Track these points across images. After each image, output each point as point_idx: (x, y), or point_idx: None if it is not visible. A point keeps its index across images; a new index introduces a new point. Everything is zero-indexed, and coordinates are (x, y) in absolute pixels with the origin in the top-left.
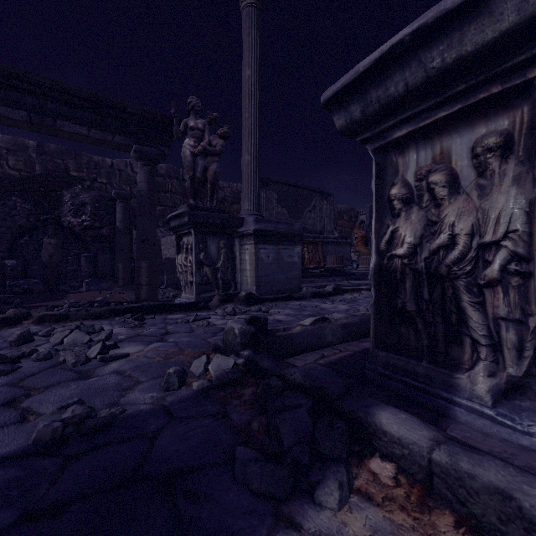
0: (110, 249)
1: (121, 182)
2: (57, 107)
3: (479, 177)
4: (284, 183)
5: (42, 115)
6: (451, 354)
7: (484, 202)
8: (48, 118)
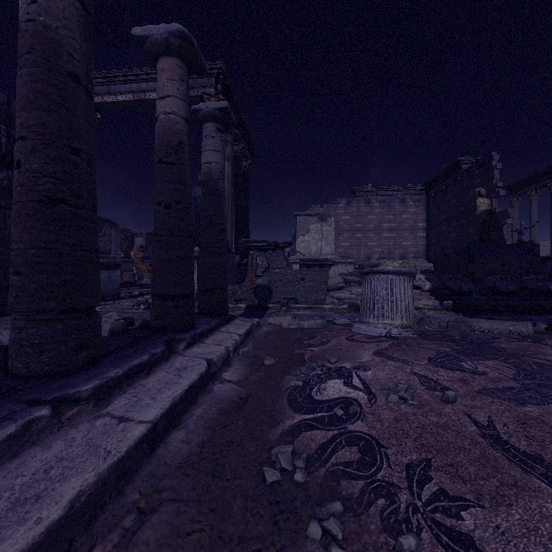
0: None
1: None
2: None
3: None
4: None
5: None
6: None
7: None
8: None
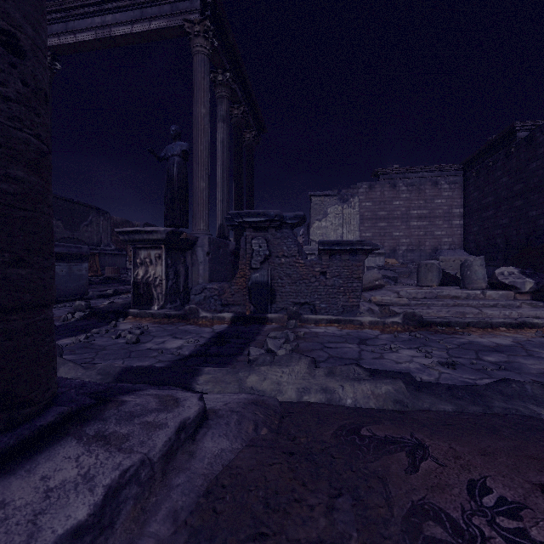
0: None
1: None
2: None
3: (156, 262)
4: (59, 198)
5: None
6: (152, 303)
7: (156, 268)
8: None
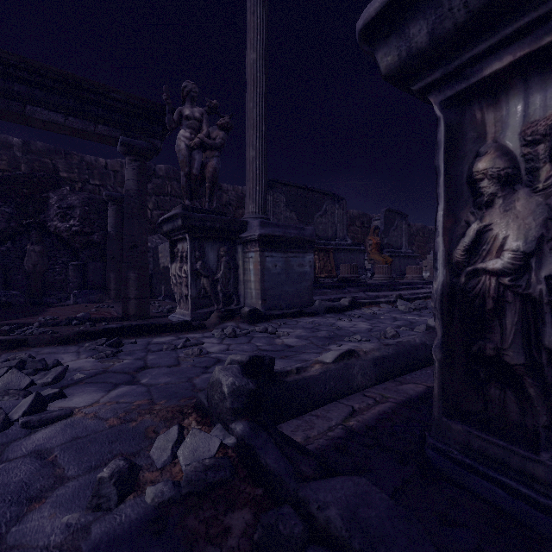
0: (101, 257)
1: (116, 184)
2: (26, 90)
3: None
4: (293, 186)
5: (7, 98)
6: None
7: None
8: (16, 102)
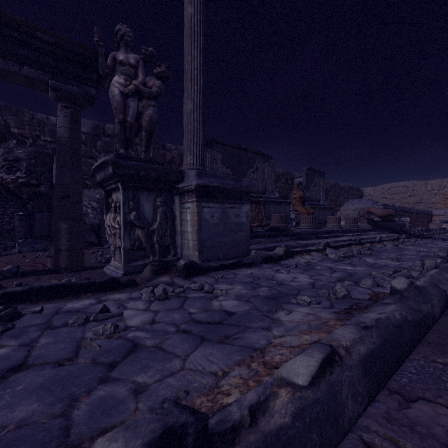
0: (48, 208)
1: None
2: None
3: None
4: (228, 145)
5: None
6: None
7: None
8: None
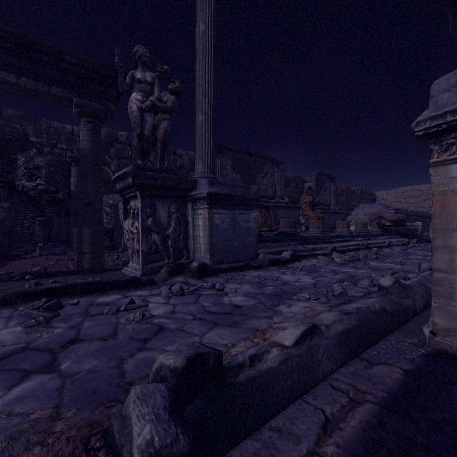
0: (66, 213)
1: None
2: None
3: None
4: (238, 151)
5: None
6: None
7: None
8: None
